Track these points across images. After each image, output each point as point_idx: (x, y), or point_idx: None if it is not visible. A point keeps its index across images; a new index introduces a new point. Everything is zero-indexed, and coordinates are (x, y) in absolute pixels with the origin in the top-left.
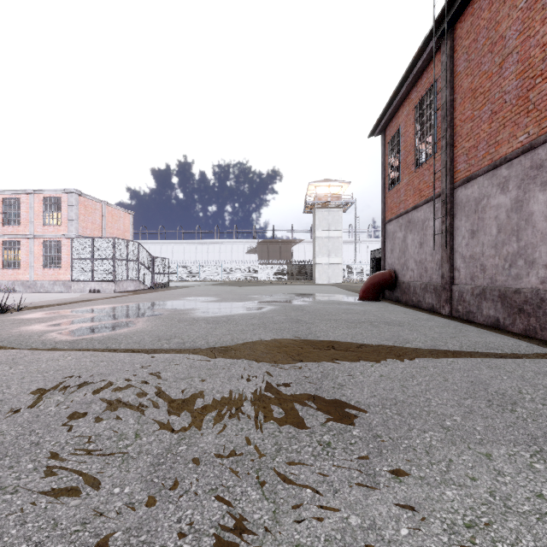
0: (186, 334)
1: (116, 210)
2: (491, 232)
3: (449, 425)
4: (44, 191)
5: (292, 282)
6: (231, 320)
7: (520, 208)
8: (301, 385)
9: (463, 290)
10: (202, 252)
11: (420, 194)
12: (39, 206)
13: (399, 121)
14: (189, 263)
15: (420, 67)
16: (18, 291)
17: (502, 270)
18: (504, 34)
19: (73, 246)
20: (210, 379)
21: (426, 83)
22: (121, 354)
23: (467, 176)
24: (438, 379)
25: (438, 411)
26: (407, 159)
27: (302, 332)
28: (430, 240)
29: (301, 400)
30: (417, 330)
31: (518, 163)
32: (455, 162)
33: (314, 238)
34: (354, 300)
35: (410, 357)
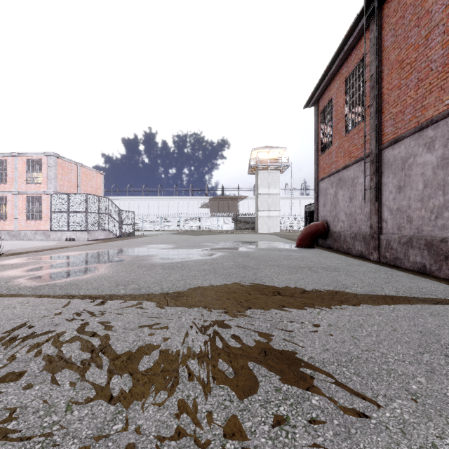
0: (143, 280)
1: (90, 171)
2: (418, 187)
3: (415, 389)
4: (27, 153)
5: (238, 231)
6: (185, 266)
7: (446, 164)
8: (251, 337)
9: (391, 238)
10: (163, 207)
11: (349, 155)
12: (23, 167)
13: (331, 94)
14: (152, 216)
15: (350, 44)
16: (4, 239)
17: (428, 221)
18: (430, 9)
19: (52, 201)
20: (160, 330)
21: (355, 59)
22: (78, 300)
23: (395, 138)
24: (387, 328)
25: (398, 370)
26: (338, 125)
27: (248, 277)
28: (359, 195)
29: (252, 356)
30: (353, 275)
31: (444, 124)
32: (383, 126)
33: (257, 194)
34: (292, 247)
35: (353, 304)
